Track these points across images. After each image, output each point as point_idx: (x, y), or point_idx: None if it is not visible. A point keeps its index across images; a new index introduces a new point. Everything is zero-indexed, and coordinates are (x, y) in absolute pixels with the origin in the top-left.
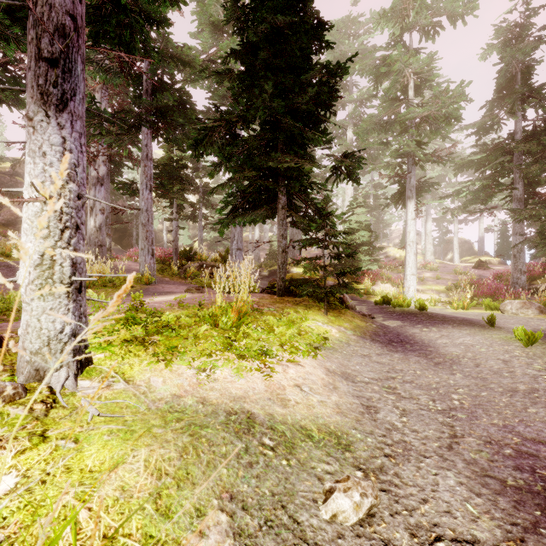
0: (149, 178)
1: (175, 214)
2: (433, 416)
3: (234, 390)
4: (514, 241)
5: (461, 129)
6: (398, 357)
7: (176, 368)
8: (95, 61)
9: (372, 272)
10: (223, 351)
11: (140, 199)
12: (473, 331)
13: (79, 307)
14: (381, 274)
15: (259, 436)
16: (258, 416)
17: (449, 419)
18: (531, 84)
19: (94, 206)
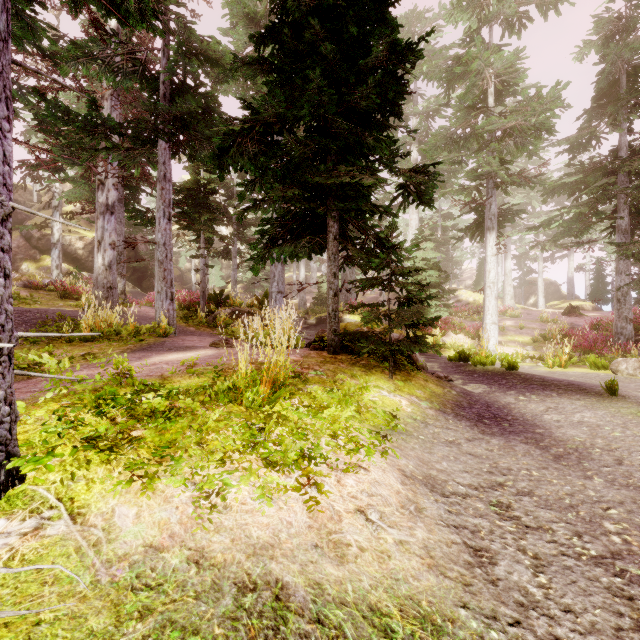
0: (168, 204)
1: (202, 250)
2: (590, 572)
3: (255, 529)
4: (617, 282)
5: (552, 145)
6: (498, 443)
7: (163, 485)
8: (100, 59)
9: (441, 320)
10: (243, 454)
11: (156, 230)
12: (589, 402)
13: None
14: (452, 322)
15: None
16: (295, 592)
17: (618, 579)
18: (638, 89)
19: (102, 239)
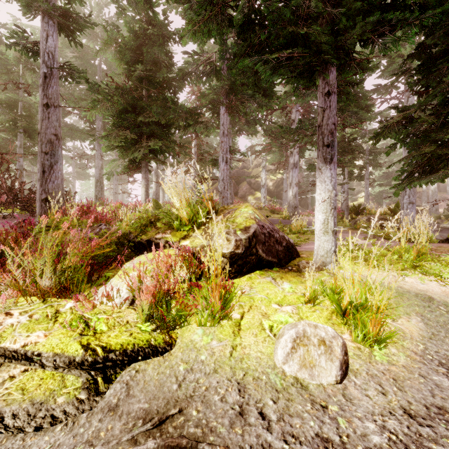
0: None
1: (346, 179)
2: None
3: (418, 287)
4: None
5: None
6: None
7: (380, 273)
8: None
9: None
10: (409, 269)
11: None
12: None
13: (335, 240)
14: None
15: (436, 305)
16: (436, 299)
17: None
18: None
19: (291, 182)
